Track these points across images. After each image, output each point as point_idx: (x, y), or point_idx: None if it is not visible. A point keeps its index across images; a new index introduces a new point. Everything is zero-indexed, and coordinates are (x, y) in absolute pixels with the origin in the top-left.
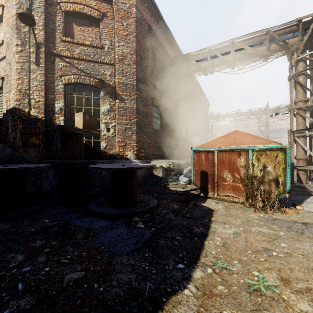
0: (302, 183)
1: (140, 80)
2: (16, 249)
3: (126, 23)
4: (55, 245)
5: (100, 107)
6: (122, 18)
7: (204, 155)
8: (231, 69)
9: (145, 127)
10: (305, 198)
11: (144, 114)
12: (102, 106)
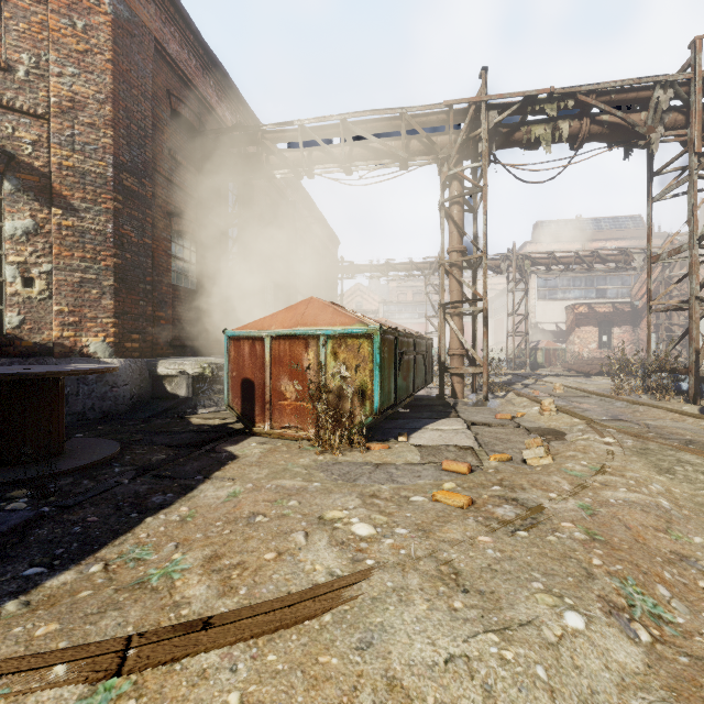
0: (457, 397)
1: (128, 168)
2: None
3: (85, 22)
4: None
5: (1, 222)
6: (73, 7)
7: (248, 347)
8: (346, 174)
9: (143, 280)
10: (429, 423)
11: (141, 249)
12: (8, 220)
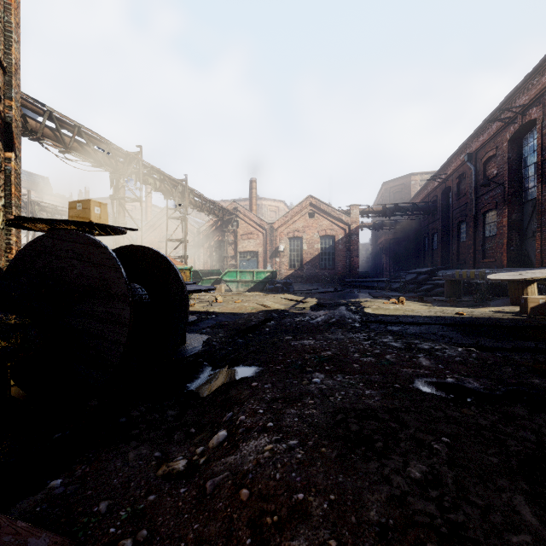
0: None
1: None
2: (250, 321)
3: None
4: (241, 320)
5: None
6: None
7: None
8: (61, 152)
9: None
10: None
11: None
12: None
